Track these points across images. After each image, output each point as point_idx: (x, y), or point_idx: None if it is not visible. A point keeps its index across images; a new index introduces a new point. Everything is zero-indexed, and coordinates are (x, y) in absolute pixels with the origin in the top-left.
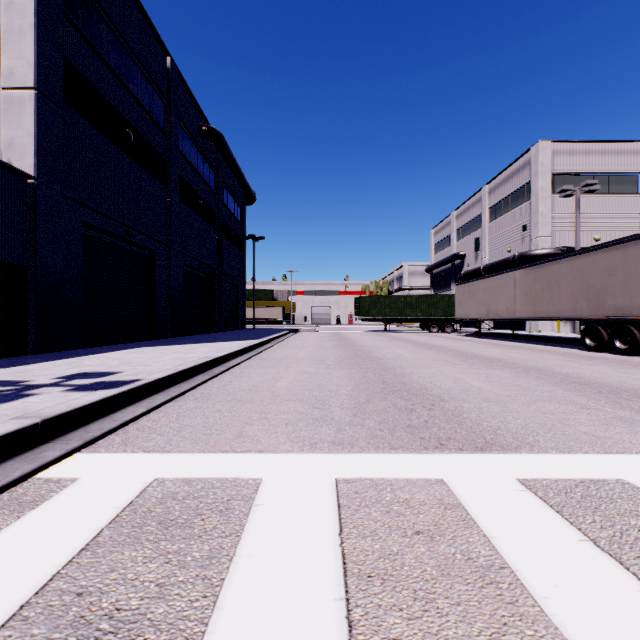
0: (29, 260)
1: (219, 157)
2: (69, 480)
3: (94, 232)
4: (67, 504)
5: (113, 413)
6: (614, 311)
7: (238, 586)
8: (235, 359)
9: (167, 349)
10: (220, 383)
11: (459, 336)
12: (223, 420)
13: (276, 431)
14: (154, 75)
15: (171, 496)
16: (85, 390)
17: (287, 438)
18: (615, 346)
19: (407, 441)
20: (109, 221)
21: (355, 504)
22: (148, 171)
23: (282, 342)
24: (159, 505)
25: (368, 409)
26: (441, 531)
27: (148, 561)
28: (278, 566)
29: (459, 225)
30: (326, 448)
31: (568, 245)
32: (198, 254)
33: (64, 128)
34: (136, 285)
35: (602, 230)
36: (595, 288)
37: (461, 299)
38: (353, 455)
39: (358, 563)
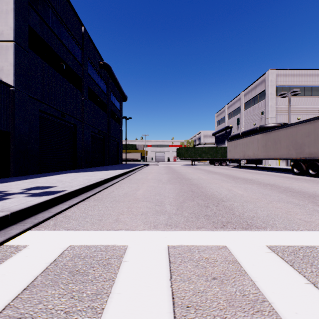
0: (11, 129)
1: (108, 77)
2: (23, 246)
3: (45, 115)
4: (19, 261)
5: (50, 208)
6: (309, 155)
7: (111, 313)
8: (116, 179)
9: (81, 174)
10: (108, 192)
11: (229, 167)
12: (108, 212)
13: (136, 218)
14: (75, 35)
15: (77, 256)
16: (36, 196)
17: (142, 222)
18: (309, 172)
19: (205, 224)
20: (52, 109)
21: (178, 261)
22: (72, 84)
23: (140, 170)
24: (70, 261)
25: (184, 206)
26: (227, 277)
27: (61, 297)
28: (135, 300)
29: (229, 112)
30: (162, 228)
31: (284, 122)
32: (98, 126)
33: (29, 62)
34: (66, 142)
35: (301, 114)
36: (299, 143)
37: (230, 149)
38: (177, 232)
39: (181, 298)
